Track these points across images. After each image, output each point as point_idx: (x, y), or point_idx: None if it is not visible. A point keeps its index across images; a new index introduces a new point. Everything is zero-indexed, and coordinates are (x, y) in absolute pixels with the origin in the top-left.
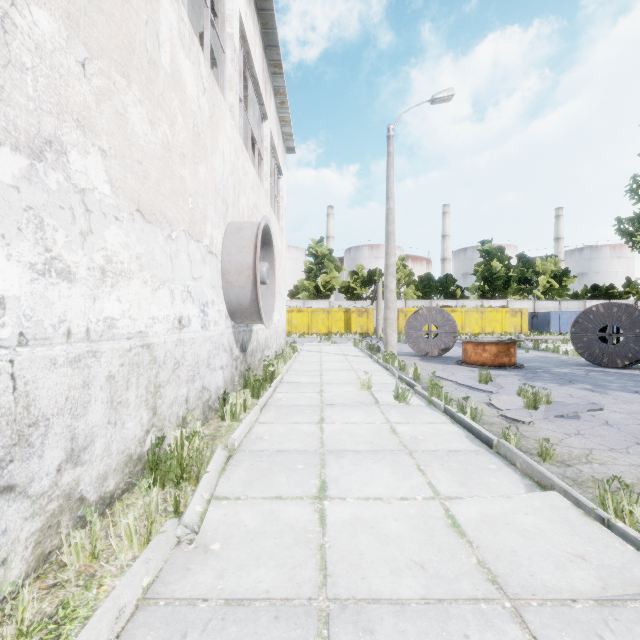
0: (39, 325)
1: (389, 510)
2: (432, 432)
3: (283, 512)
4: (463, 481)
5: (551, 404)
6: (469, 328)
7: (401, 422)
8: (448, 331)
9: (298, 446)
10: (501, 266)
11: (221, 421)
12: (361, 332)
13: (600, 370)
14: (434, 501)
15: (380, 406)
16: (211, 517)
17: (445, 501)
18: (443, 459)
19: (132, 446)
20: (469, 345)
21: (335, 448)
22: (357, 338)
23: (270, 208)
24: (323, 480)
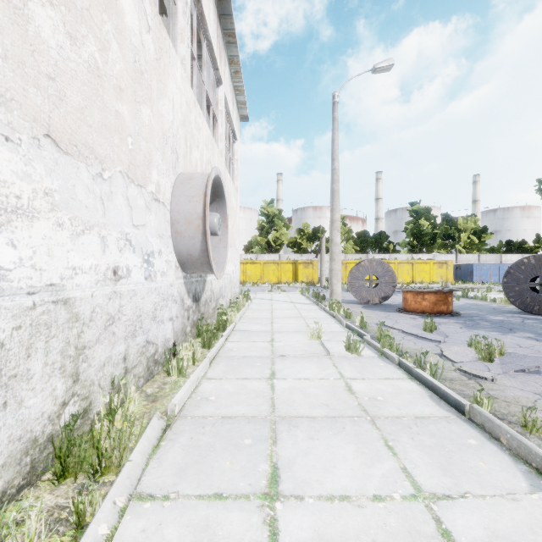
0: None
1: (362, 521)
2: (391, 391)
3: (222, 525)
4: (445, 466)
5: (504, 356)
6: (401, 278)
7: (356, 378)
8: (388, 281)
9: (246, 410)
10: (428, 224)
11: (167, 376)
12: (307, 281)
13: (533, 318)
14: (417, 503)
15: (331, 358)
16: (124, 535)
17: (431, 503)
18: (412, 430)
19: (37, 427)
20: (409, 294)
21: (287, 413)
22: (303, 287)
23: (225, 167)
24: (274, 464)
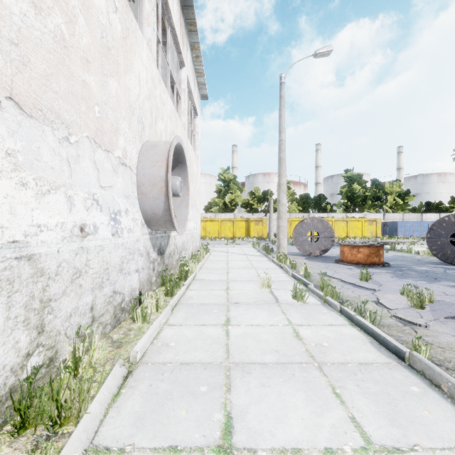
0: None
1: None
2: (335, 337)
3: None
4: (391, 415)
5: (433, 303)
6: (337, 233)
7: (302, 324)
8: (327, 236)
9: (203, 357)
10: (360, 188)
11: (133, 323)
12: (257, 236)
13: (453, 268)
14: None
15: (280, 305)
16: None
17: None
18: (357, 377)
19: None
20: (346, 247)
21: (241, 360)
22: (255, 241)
23: (187, 138)
24: (228, 413)
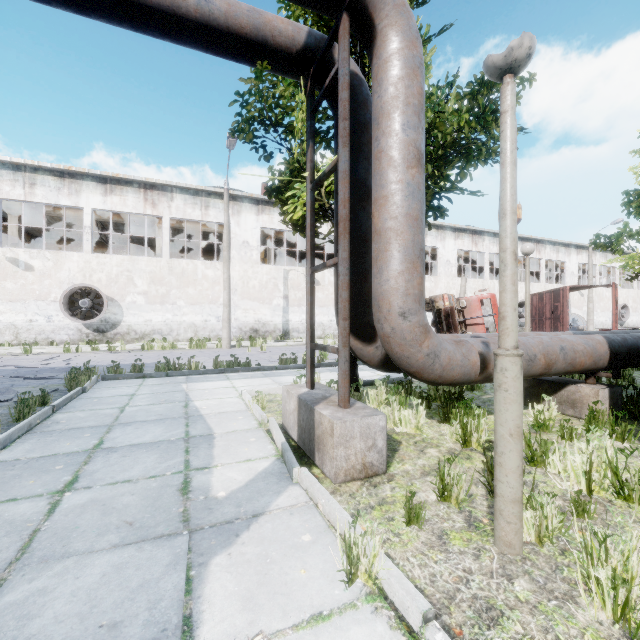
0: (596, 320)
1: None
2: None
3: None
4: None
5: None
6: None
7: None
8: None
9: None
10: None
11: None
12: None
13: None
14: None
15: None
16: None
17: None
18: None
19: None
20: None
21: None
22: None
23: (637, 290)
24: None
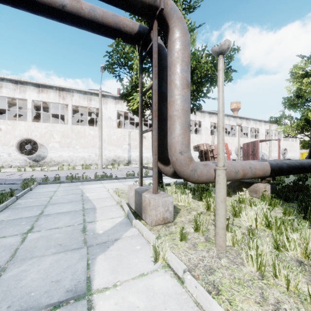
0: (273, 155)
1: None
2: None
3: None
4: None
5: None
6: None
7: None
8: None
9: None
10: None
11: None
12: None
13: None
14: None
15: None
16: None
17: None
18: None
19: None
20: None
21: None
22: None
23: (291, 142)
24: None
